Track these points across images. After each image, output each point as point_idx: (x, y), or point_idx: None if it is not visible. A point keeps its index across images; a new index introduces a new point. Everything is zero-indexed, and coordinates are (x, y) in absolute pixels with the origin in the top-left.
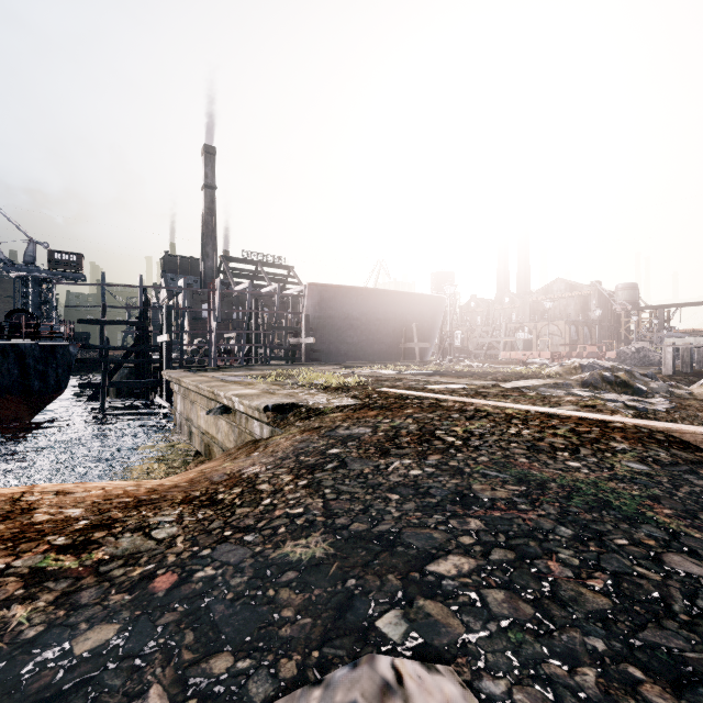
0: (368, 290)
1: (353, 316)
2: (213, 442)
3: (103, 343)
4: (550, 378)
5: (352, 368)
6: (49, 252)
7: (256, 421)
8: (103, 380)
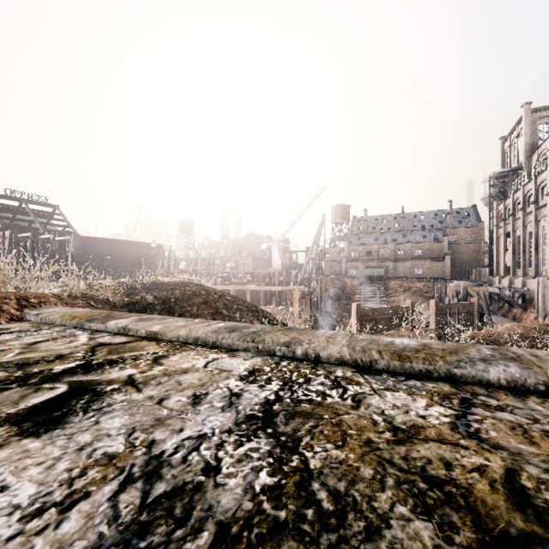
0: (114, 240)
1: (104, 254)
2: None
3: None
4: None
5: None
6: None
7: None
8: None
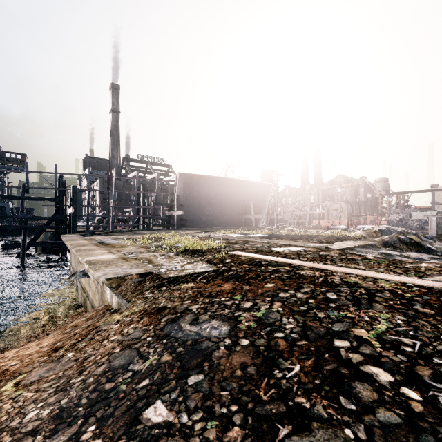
0: (220, 178)
1: (210, 196)
2: (87, 297)
3: (23, 214)
4: (358, 240)
5: (209, 232)
6: (1, 152)
7: (108, 288)
8: (23, 241)
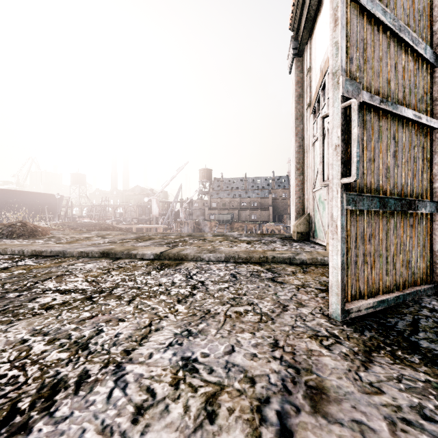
0: (20, 191)
1: (10, 202)
2: None
3: None
4: None
5: None
6: None
7: None
8: None
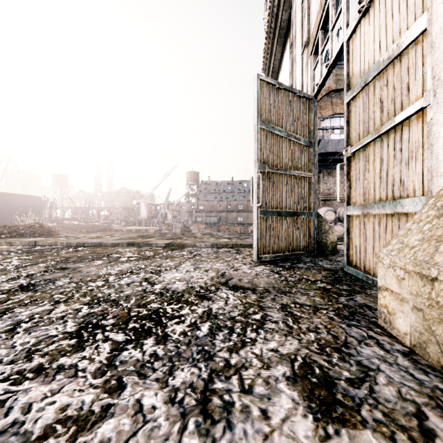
0: (3, 193)
1: None
2: None
3: None
4: None
5: None
6: None
7: None
8: None
